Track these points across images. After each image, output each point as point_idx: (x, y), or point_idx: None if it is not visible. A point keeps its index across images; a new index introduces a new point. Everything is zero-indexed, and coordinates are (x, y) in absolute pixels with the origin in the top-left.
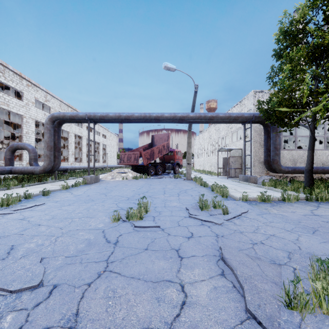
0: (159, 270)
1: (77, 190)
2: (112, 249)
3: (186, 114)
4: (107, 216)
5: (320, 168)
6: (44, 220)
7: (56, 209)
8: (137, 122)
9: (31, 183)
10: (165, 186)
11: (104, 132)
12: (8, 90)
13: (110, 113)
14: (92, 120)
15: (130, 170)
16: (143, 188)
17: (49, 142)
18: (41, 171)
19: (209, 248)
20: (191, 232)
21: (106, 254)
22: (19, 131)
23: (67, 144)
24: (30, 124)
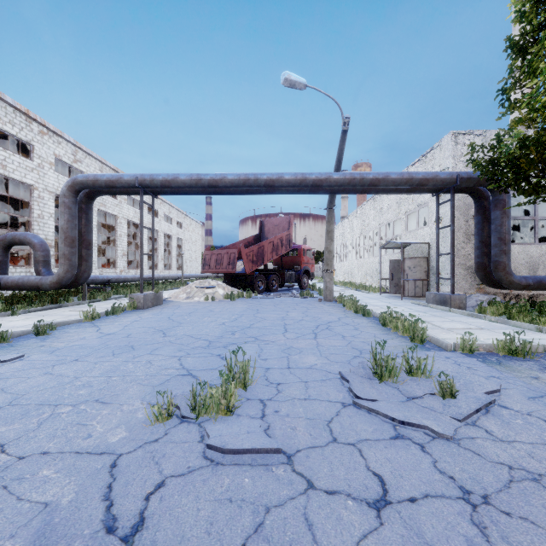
0: None
1: (112, 323)
2: None
3: (326, 175)
4: (147, 397)
5: None
6: None
7: (36, 375)
8: (232, 192)
9: (34, 306)
10: (285, 315)
11: (179, 218)
12: (11, 143)
13: (181, 175)
14: (148, 189)
15: (221, 283)
16: (243, 318)
17: (68, 230)
18: (54, 285)
19: None
20: (377, 473)
21: None
22: (27, 214)
23: (114, 238)
24: (46, 202)
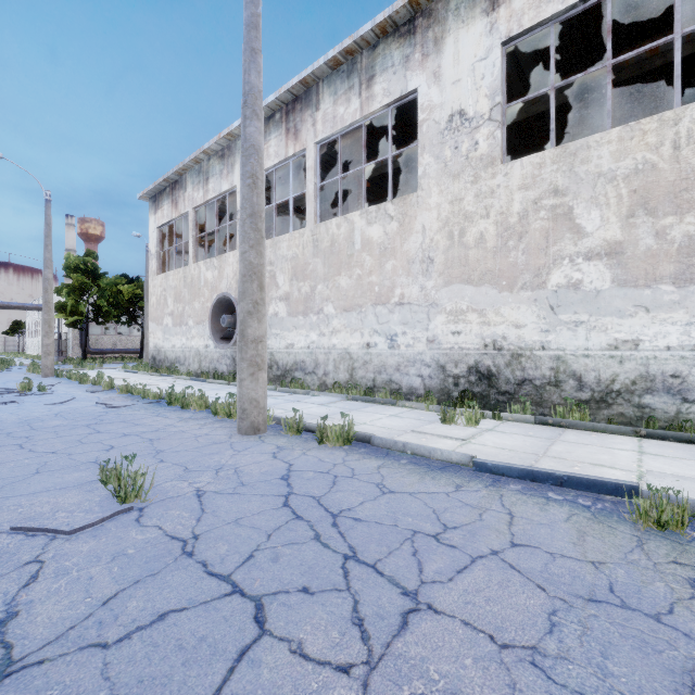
0: None
1: None
2: None
3: None
4: None
5: (124, 350)
6: None
7: None
8: None
9: None
10: None
11: None
12: None
13: None
14: None
15: None
16: None
17: None
18: None
19: None
20: None
21: None
22: None
23: None
24: None
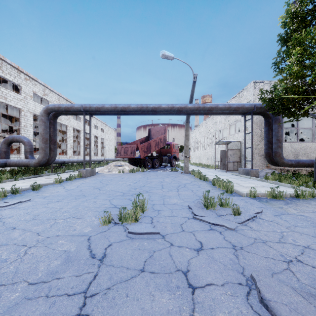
0: (162, 315)
1: (70, 184)
2: (96, 269)
3: (185, 105)
4: (97, 216)
5: None
6: (22, 221)
7: (41, 207)
8: (134, 113)
9: (26, 176)
10: (162, 180)
11: (102, 127)
12: (8, 84)
13: (106, 105)
14: (88, 112)
15: (127, 163)
16: (140, 182)
17: (44, 135)
18: (36, 164)
19: (229, 269)
20: (199, 240)
21: (86, 280)
22: (18, 125)
23: (66, 138)
24: (28, 118)
